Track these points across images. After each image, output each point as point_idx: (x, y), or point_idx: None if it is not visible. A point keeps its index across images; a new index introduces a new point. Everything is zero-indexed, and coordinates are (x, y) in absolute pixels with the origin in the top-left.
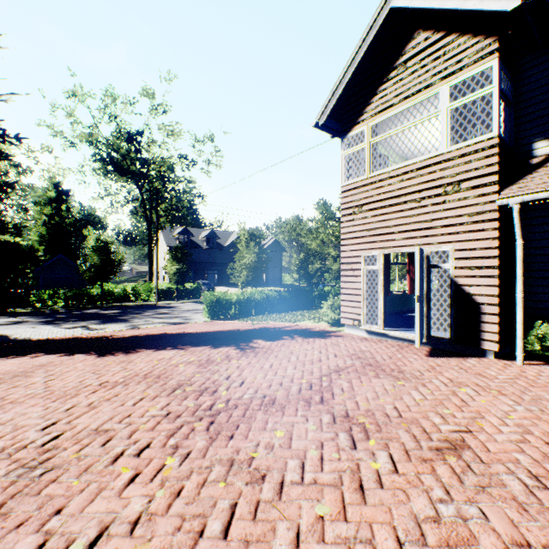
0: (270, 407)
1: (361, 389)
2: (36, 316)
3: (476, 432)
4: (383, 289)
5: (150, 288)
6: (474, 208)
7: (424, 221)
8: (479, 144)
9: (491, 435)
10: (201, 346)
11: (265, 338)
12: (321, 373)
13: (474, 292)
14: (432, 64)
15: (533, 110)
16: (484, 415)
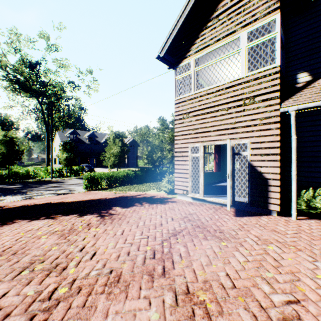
0: (114, 287)
1: (195, 253)
2: None
3: (304, 302)
4: (203, 169)
5: (47, 169)
6: (264, 114)
7: (230, 123)
8: (267, 71)
9: (318, 304)
10: (70, 215)
11: (122, 205)
12: (162, 238)
13: (264, 171)
14: (236, 17)
15: (297, 53)
16: (298, 276)
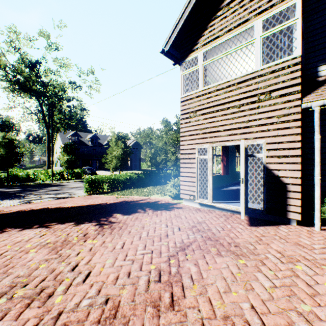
0: (110, 325)
1: (209, 275)
2: None
3: None
4: (211, 173)
5: (48, 172)
6: (282, 111)
7: (243, 122)
8: (286, 62)
9: None
10: (65, 223)
11: (123, 212)
12: (169, 253)
13: (282, 175)
14: (249, 4)
15: (318, 43)
16: None
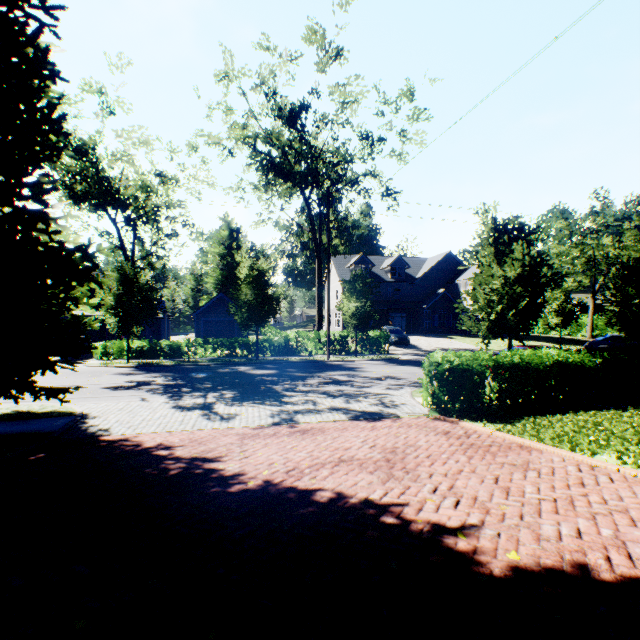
0: None
1: None
2: (171, 374)
3: None
4: None
5: (318, 336)
6: None
7: None
8: None
9: None
10: None
11: None
12: None
13: None
14: None
15: None
16: None
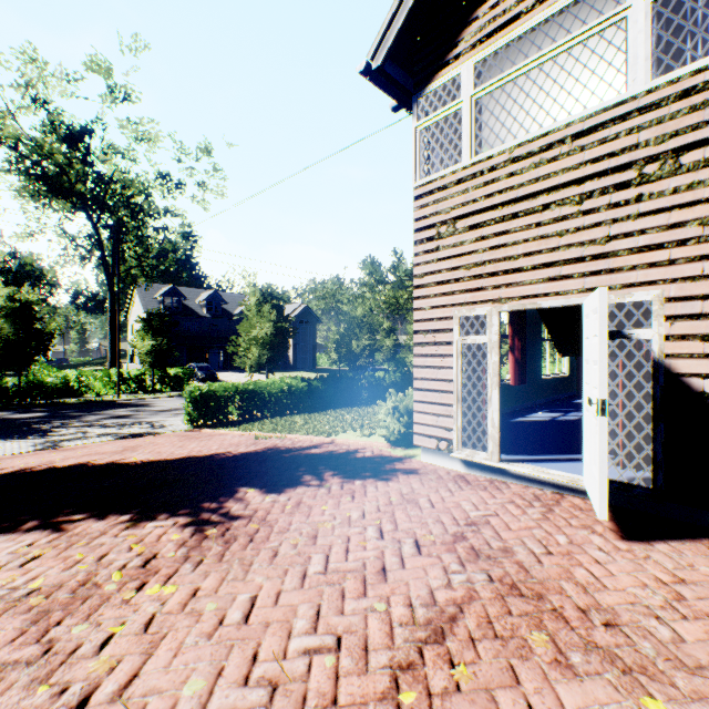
0: None
1: None
2: None
3: None
4: (498, 381)
5: (109, 375)
6: None
7: (590, 242)
8: None
9: None
10: (108, 517)
11: (265, 482)
12: (393, 654)
13: None
14: None
15: None
16: None
